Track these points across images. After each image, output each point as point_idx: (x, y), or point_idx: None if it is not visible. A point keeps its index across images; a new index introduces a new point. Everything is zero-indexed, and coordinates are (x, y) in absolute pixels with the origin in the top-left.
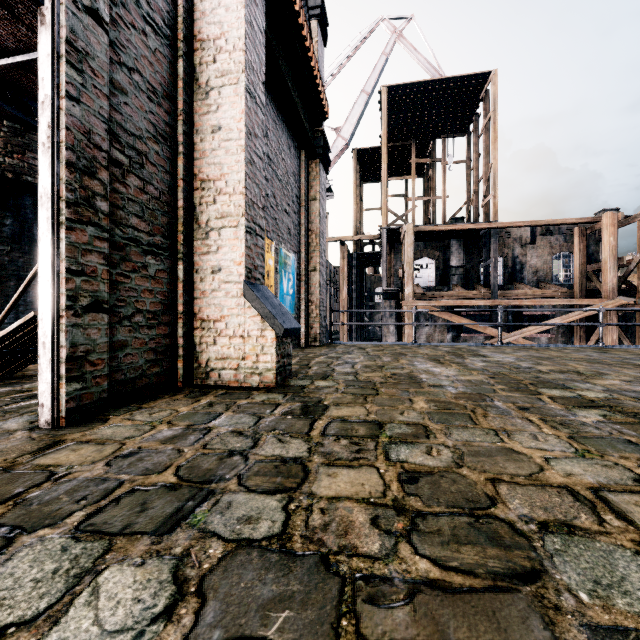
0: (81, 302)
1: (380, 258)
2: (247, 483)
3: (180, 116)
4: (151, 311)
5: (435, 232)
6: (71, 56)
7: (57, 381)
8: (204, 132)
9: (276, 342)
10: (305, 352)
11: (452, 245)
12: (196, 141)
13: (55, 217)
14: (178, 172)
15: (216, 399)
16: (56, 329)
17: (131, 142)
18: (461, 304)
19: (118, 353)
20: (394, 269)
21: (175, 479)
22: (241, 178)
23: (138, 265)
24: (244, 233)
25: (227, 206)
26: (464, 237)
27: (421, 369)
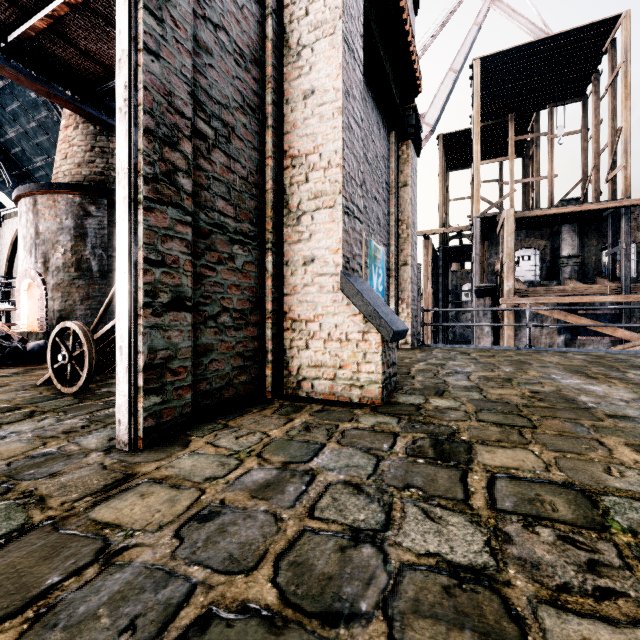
0: (161, 298)
1: (469, 252)
2: (407, 639)
3: (269, 84)
4: (238, 310)
5: (541, 217)
6: (149, 1)
7: (134, 394)
8: (295, 100)
9: (382, 348)
10: (398, 356)
11: (563, 231)
12: (286, 112)
13: (132, 196)
14: (267, 149)
15: (312, 419)
16: (133, 331)
17: (217, 112)
18: (580, 301)
19: (202, 359)
20: (488, 263)
21: (274, 596)
22: (338, 147)
23: (224, 256)
24: (342, 214)
25: (321, 183)
26: (580, 221)
27: (570, 386)
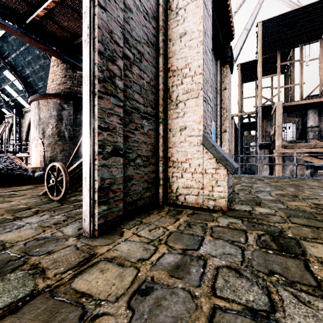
0: (107, 149)
1: (254, 125)
2: None
3: (161, 30)
4: (145, 156)
5: (296, 106)
6: None
7: (93, 204)
8: (175, 39)
9: (227, 178)
10: None
11: (309, 113)
12: (169, 46)
13: (91, 90)
14: (159, 67)
15: (190, 219)
16: (92, 168)
17: (134, 44)
18: (320, 151)
19: (127, 183)
20: (265, 131)
21: None
22: (200, 63)
23: (138, 125)
24: (202, 101)
25: (190, 84)
26: (318, 107)
27: None
